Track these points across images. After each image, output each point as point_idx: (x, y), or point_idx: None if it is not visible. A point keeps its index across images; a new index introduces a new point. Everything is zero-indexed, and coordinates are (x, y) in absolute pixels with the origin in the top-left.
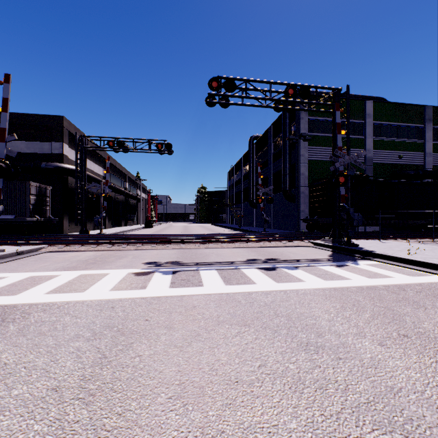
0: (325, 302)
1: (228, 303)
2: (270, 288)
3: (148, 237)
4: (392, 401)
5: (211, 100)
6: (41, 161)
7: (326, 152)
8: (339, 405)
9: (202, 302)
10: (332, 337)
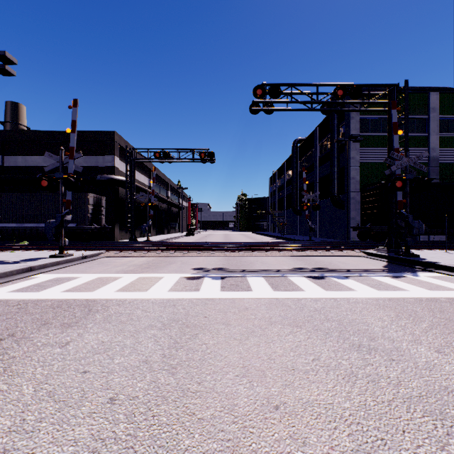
0: (378, 310)
1: (278, 307)
2: (319, 295)
3: (192, 245)
4: (445, 397)
5: (255, 107)
6: (96, 174)
7: (381, 153)
8: (391, 395)
9: (253, 304)
10: (386, 341)
